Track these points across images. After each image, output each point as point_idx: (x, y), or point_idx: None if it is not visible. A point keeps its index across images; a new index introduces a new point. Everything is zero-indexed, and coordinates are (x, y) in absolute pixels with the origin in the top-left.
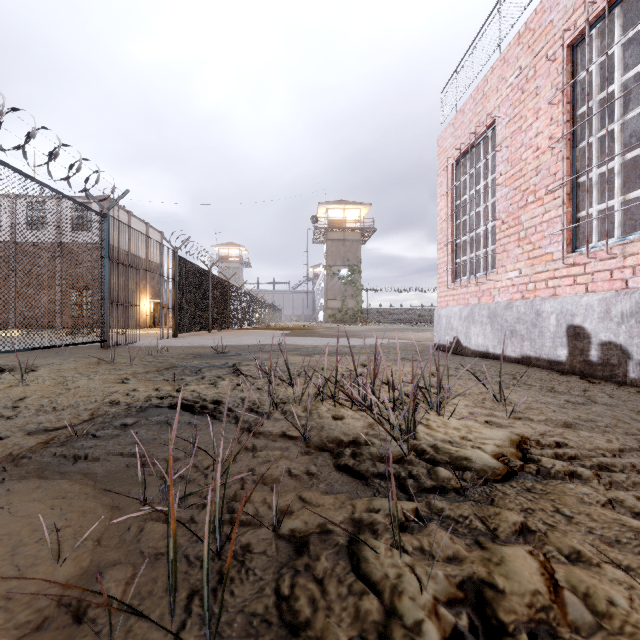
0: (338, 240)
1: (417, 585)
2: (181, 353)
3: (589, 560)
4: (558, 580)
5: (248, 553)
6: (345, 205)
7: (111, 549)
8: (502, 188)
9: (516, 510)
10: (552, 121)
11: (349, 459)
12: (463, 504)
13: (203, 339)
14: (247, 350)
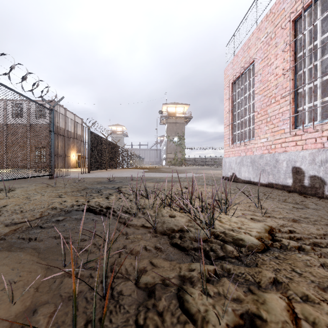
0: (173, 123)
1: (216, 317)
2: (91, 181)
3: (313, 300)
4: (297, 314)
5: (121, 296)
6: (176, 105)
7: (44, 294)
8: (258, 95)
9: (270, 270)
10: (284, 60)
11: (178, 240)
12: (241, 266)
13: (103, 174)
14: (125, 179)
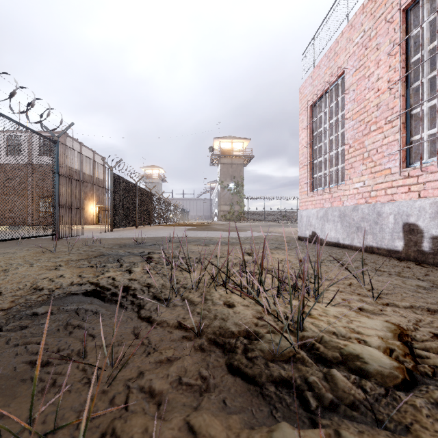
0: (227, 163)
1: None
2: (111, 244)
3: None
4: None
5: None
6: (232, 139)
7: None
8: (350, 121)
9: None
10: (390, 68)
11: (241, 358)
12: (377, 434)
13: (130, 233)
14: (161, 241)
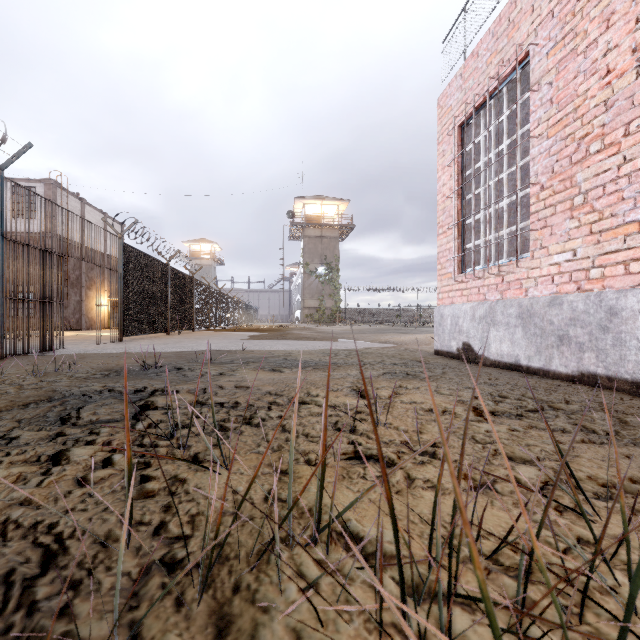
0: (315, 237)
1: None
2: (95, 368)
3: None
4: None
5: None
6: (323, 200)
7: None
8: (541, 141)
9: None
10: (638, 24)
11: None
12: None
13: (151, 344)
14: (195, 361)
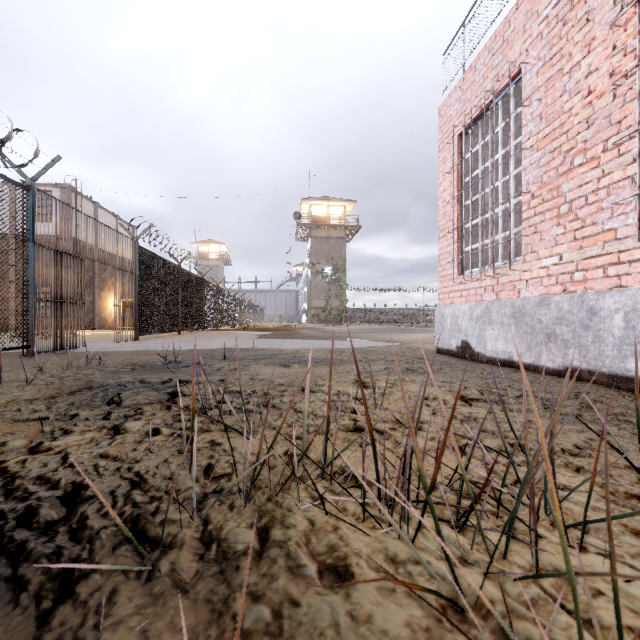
0: (322, 237)
1: None
2: (120, 363)
3: None
4: None
5: None
6: (329, 201)
7: None
8: (532, 153)
9: None
10: (615, 50)
11: None
12: None
13: (166, 342)
14: (210, 358)
